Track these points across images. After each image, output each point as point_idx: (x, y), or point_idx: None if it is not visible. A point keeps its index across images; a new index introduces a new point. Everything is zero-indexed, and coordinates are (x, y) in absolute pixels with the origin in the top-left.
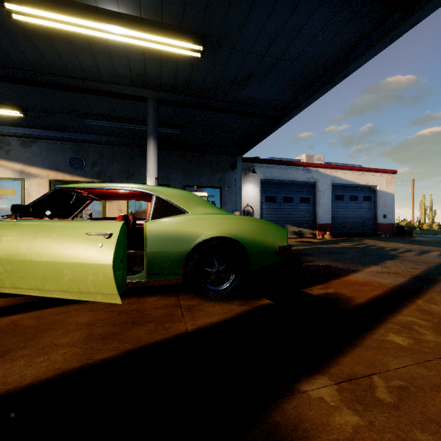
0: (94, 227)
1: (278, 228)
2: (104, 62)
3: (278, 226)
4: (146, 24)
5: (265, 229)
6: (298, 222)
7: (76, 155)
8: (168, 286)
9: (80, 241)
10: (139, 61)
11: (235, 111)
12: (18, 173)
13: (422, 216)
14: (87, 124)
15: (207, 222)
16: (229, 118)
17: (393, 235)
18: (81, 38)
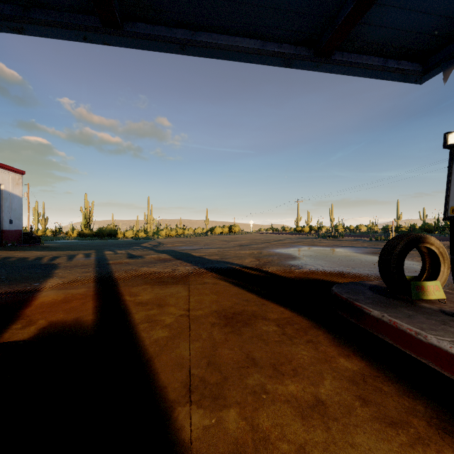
0: None
1: None
2: None
3: None
4: None
5: None
6: None
7: None
8: None
9: None
10: None
11: None
12: None
13: (36, 223)
14: None
15: None
16: None
17: (21, 243)
18: None
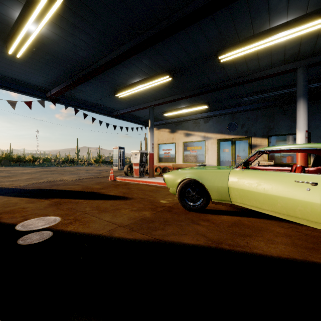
0: (299, 177)
1: None
2: (264, 59)
3: None
4: (310, 16)
5: None
6: None
7: (231, 122)
8: None
9: (289, 185)
10: (295, 45)
11: None
12: (202, 137)
13: None
14: (240, 101)
15: None
16: None
17: None
18: (252, 52)
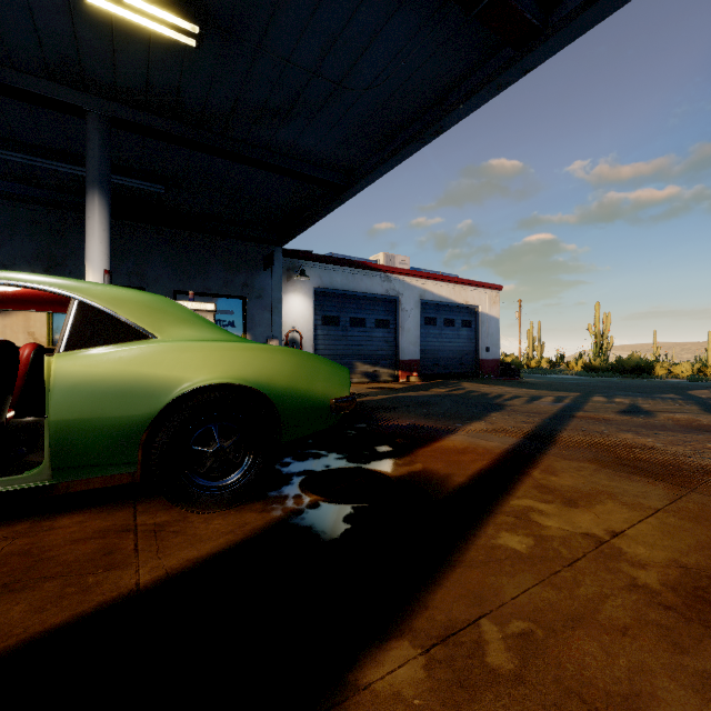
0: None
1: (335, 367)
2: None
3: (335, 363)
4: None
5: (312, 368)
6: (373, 358)
7: None
8: (118, 486)
9: None
10: (61, 28)
11: (267, 164)
12: None
13: (530, 350)
14: None
15: (195, 356)
16: (257, 176)
17: (498, 375)
18: None
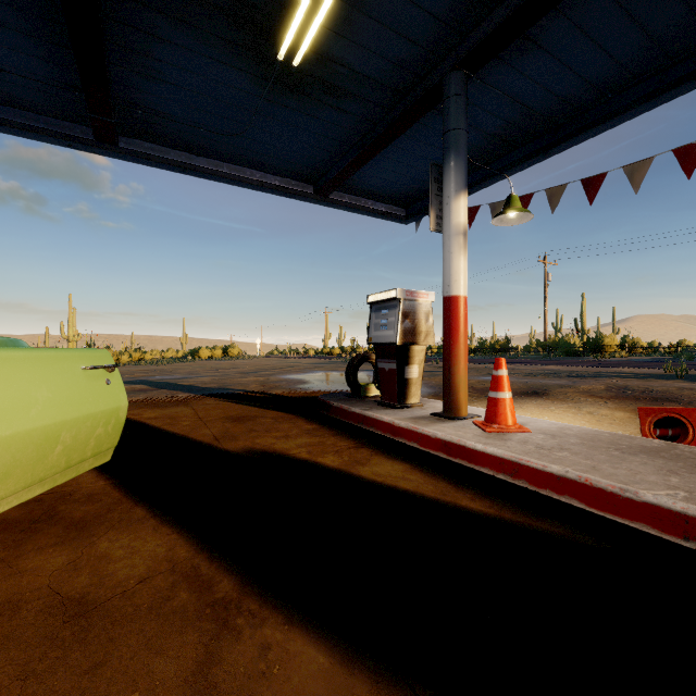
0: (83, 357)
1: None
2: None
3: None
4: None
5: None
6: None
7: None
8: None
9: (79, 381)
10: None
11: None
12: None
13: None
14: None
15: None
16: None
17: None
18: None
